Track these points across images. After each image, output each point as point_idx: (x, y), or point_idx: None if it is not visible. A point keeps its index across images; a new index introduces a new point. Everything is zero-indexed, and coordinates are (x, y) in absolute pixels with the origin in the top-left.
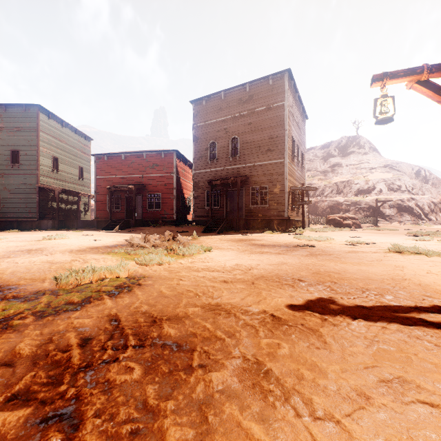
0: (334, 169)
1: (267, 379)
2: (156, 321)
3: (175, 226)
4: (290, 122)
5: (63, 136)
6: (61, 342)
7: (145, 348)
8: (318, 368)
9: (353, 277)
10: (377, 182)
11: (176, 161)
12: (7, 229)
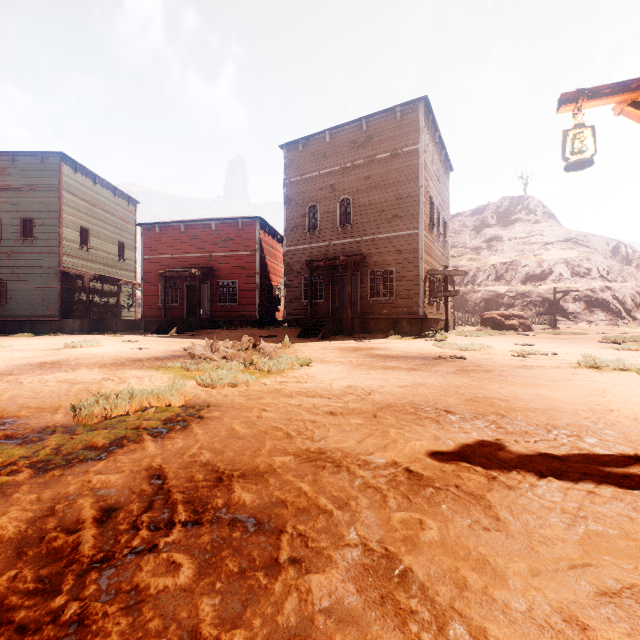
0: (491, 245)
1: (404, 587)
2: (222, 479)
3: (258, 328)
4: (427, 175)
5: (97, 198)
6: (68, 514)
7: (203, 526)
8: (491, 568)
9: (530, 406)
10: (555, 264)
11: (259, 233)
12: (16, 332)
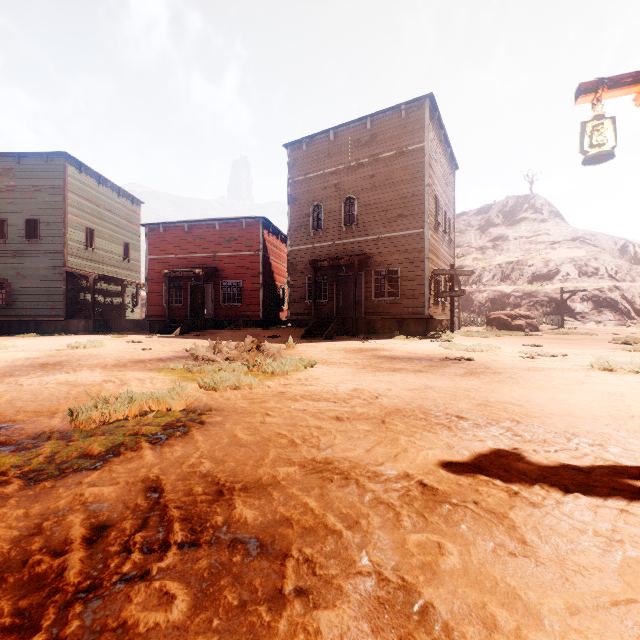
0: (497, 245)
1: (425, 628)
2: (222, 492)
3: (262, 328)
4: (432, 173)
5: (101, 199)
6: (56, 533)
7: (200, 548)
8: (522, 604)
9: (546, 412)
10: (562, 263)
11: (263, 233)
12: (22, 332)
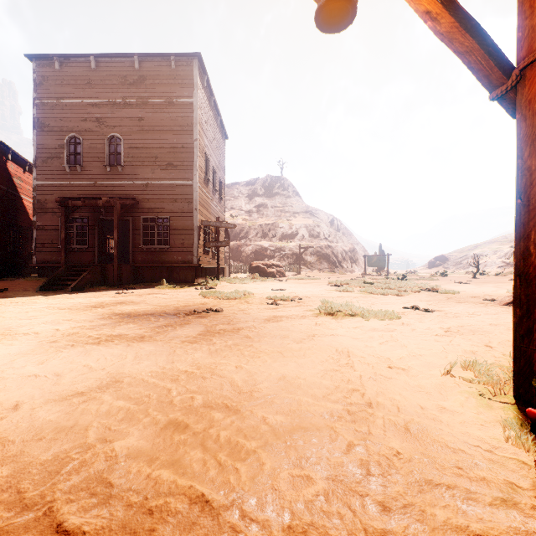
0: (260, 210)
1: None
2: None
3: None
4: (202, 131)
5: None
6: None
7: None
8: None
9: (268, 426)
10: (300, 228)
11: None
12: None
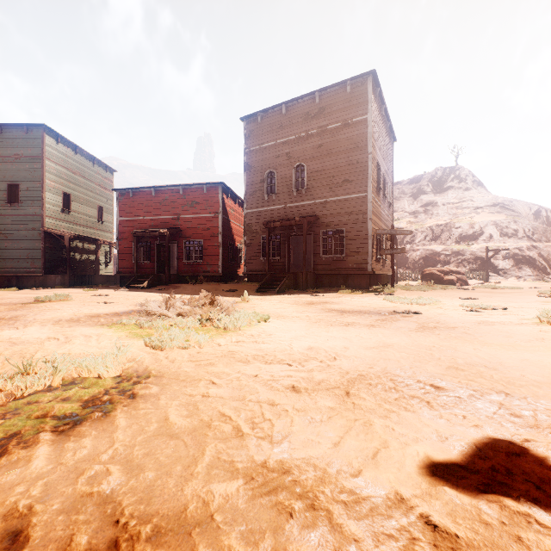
0: (427, 209)
1: None
2: (118, 547)
3: (221, 283)
4: (374, 143)
5: (77, 166)
6: None
7: None
8: None
9: (529, 378)
10: (485, 226)
11: (222, 197)
12: (4, 286)
